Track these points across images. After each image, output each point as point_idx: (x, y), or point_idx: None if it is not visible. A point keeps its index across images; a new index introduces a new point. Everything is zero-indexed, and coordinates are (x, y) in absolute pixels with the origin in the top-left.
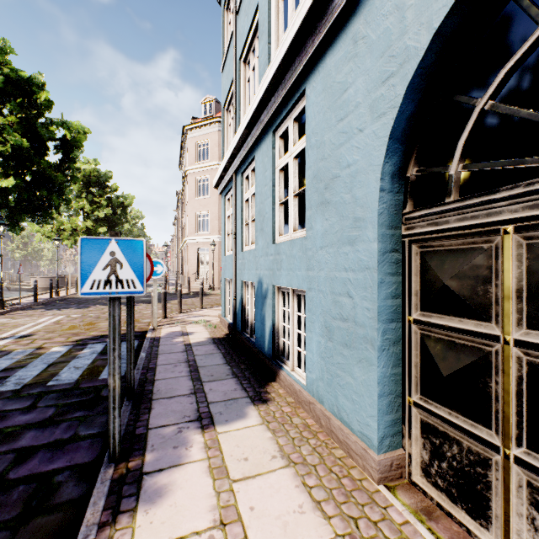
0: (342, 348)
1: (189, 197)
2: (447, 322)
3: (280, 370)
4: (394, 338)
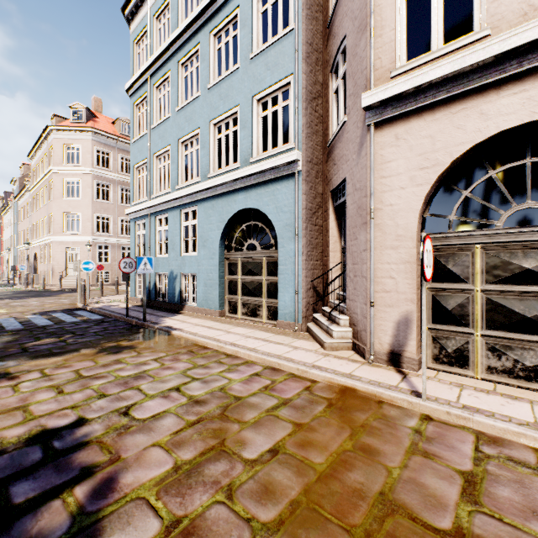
0: (210, 288)
1: (56, 196)
2: (232, 277)
3: (185, 305)
4: (223, 282)
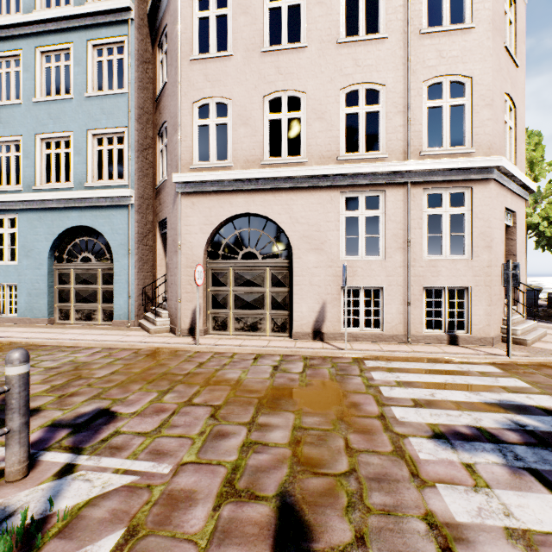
0: (36, 297)
1: None
2: (64, 286)
3: None
4: (52, 292)
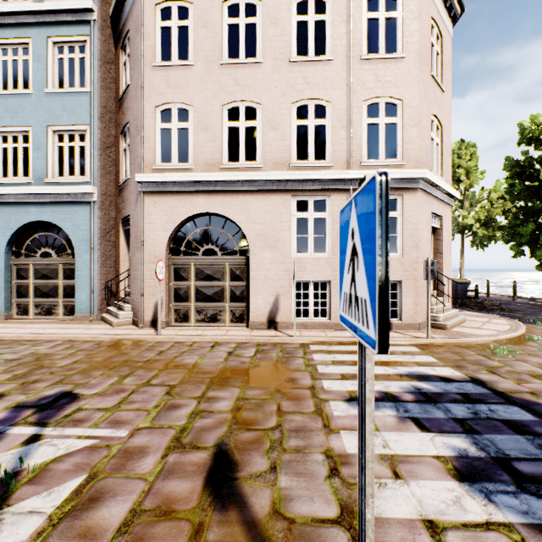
0: None
1: None
2: (22, 281)
3: None
4: (9, 287)
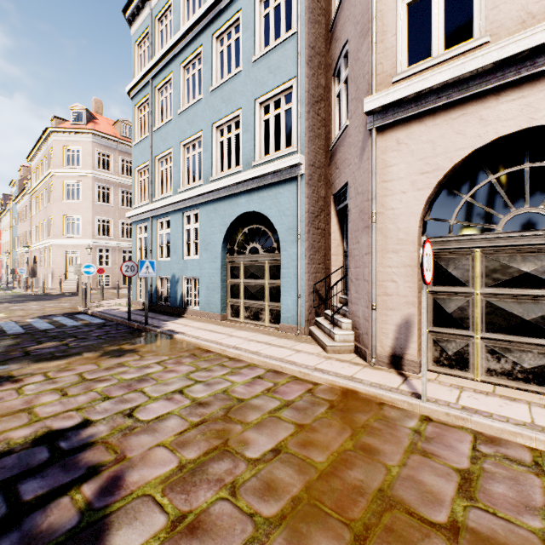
0: (212, 291)
1: (55, 199)
2: (234, 281)
3: (187, 309)
4: (225, 286)
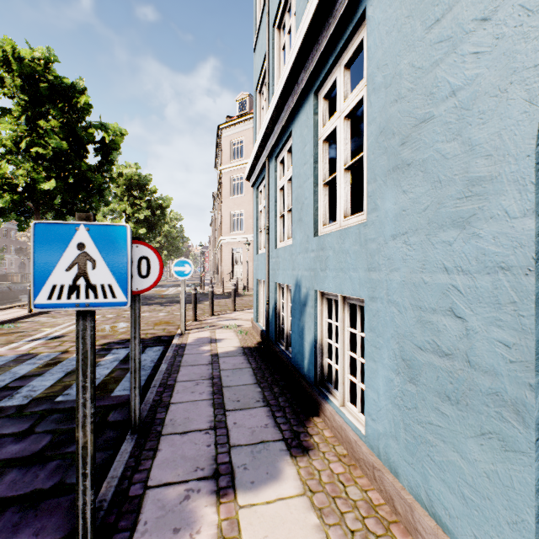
0: (438, 400)
1: (224, 196)
2: None
3: (324, 404)
4: None
